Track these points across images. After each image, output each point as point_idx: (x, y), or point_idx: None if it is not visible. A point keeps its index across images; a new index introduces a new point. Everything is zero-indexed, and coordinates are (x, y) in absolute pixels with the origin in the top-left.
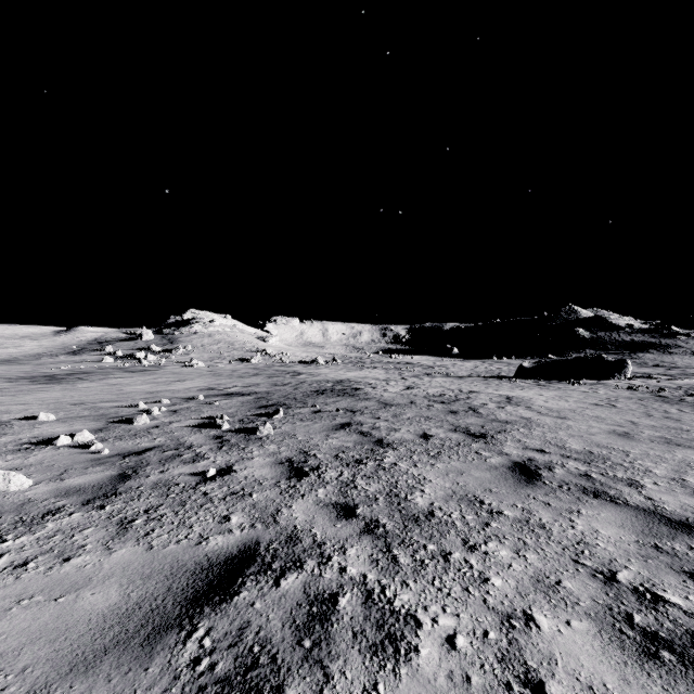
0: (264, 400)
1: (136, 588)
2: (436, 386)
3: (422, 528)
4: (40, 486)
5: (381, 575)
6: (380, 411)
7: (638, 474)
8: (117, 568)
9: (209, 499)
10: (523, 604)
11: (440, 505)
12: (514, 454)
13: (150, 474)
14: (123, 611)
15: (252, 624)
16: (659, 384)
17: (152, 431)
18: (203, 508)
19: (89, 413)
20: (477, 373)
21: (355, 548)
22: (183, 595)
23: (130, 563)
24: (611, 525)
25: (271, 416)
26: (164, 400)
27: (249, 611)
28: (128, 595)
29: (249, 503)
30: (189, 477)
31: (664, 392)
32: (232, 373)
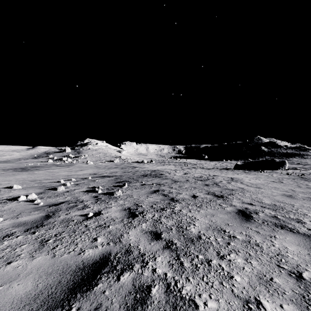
0: (118, 179)
1: (42, 281)
2: (198, 173)
3: (195, 245)
4: (6, 221)
5: (174, 273)
6: (172, 184)
7: (300, 216)
8: (34, 268)
9: (88, 228)
10: (254, 293)
11: (204, 233)
12: (238, 206)
13: (60, 215)
14: (32, 295)
15: (102, 305)
16: (301, 172)
17: (65, 193)
18: (84, 233)
19: (37, 185)
20: (216, 167)
21: (160, 257)
22: (67, 286)
23: (42, 265)
24: (293, 244)
25: (121, 187)
26: (72, 179)
27: (102, 296)
28: (37, 285)
29: (108, 231)
30: (79, 217)
31: (304, 175)
32: (105, 167)
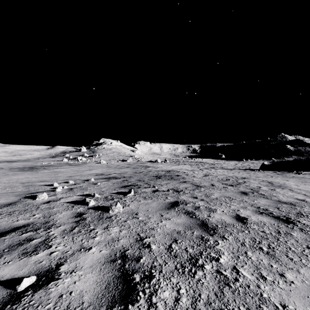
0: (126, 182)
1: None
2: (221, 174)
3: None
4: None
5: None
6: (195, 191)
7: None
8: None
9: None
10: None
11: None
12: None
13: None
14: None
15: None
16: None
17: (41, 206)
18: None
19: (21, 190)
20: (238, 167)
21: None
22: None
23: None
24: None
25: (126, 194)
26: (70, 181)
27: None
28: None
29: None
30: None
31: None
32: (117, 166)
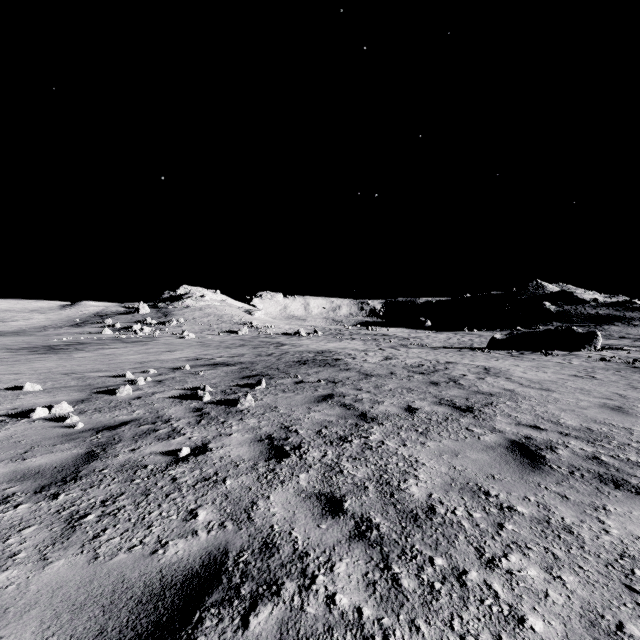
0: (247, 370)
1: (59, 628)
2: (413, 357)
3: (423, 531)
4: None
5: (380, 609)
6: (361, 382)
7: None
8: (45, 592)
9: (177, 486)
10: None
11: (440, 498)
12: (508, 431)
13: (119, 453)
14: None
15: None
16: (630, 355)
17: (133, 402)
18: (168, 498)
19: (76, 383)
20: (450, 344)
21: (344, 561)
22: None
23: (64, 583)
24: None
25: (253, 387)
26: (151, 370)
27: None
28: None
29: (222, 492)
30: (160, 457)
31: (638, 363)
32: (220, 344)
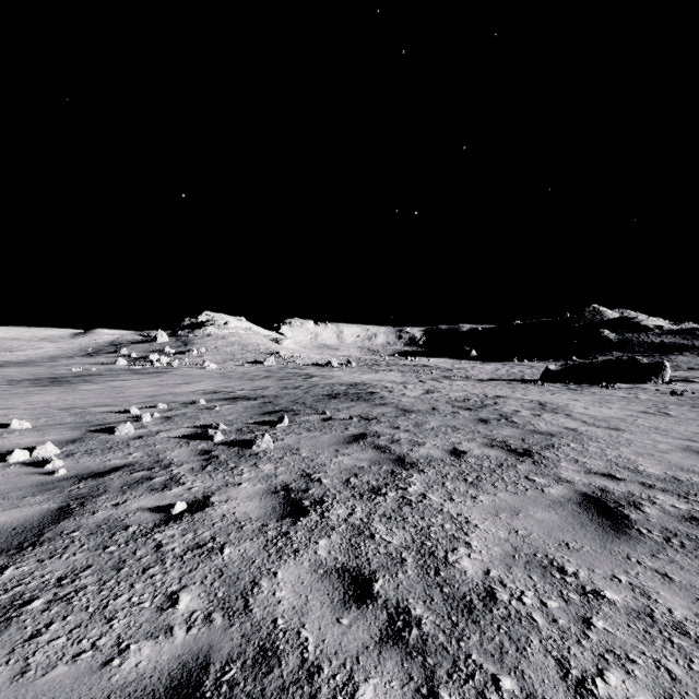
0: (270, 405)
1: None
2: (458, 390)
3: (482, 630)
4: None
5: None
6: (398, 419)
7: None
8: None
9: (161, 556)
10: None
11: (501, 576)
12: (578, 482)
13: (99, 508)
14: None
15: None
16: None
17: (132, 442)
18: (145, 574)
19: (72, 420)
20: (499, 376)
21: (371, 683)
22: None
23: None
24: None
25: (274, 425)
26: (160, 405)
27: None
28: None
29: (216, 566)
30: (147, 515)
31: None
32: (243, 375)
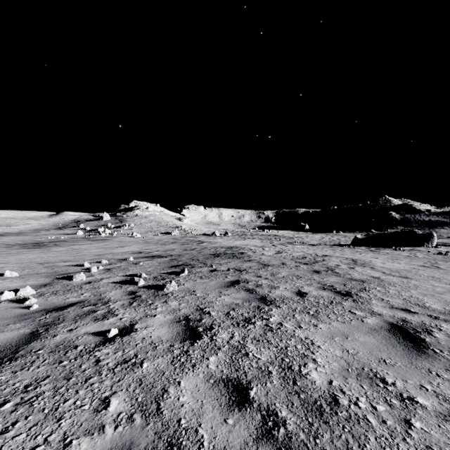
0: (175, 261)
1: None
2: (298, 251)
3: (331, 429)
4: None
5: None
6: (260, 270)
7: None
8: None
9: (98, 369)
10: None
11: (340, 385)
12: (385, 314)
13: (58, 333)
14: None
15: None
16: None
17: (84, 286)
18: (87, 383)
19: (46, 271)
20: (324, 242)
21: None
22: None
23: None
24: None
25: (178, 274)
26: (103, 261)
27: None
28: None
29: (137, 377)
30: (91, 337)
31: None
32: (158, 241)
